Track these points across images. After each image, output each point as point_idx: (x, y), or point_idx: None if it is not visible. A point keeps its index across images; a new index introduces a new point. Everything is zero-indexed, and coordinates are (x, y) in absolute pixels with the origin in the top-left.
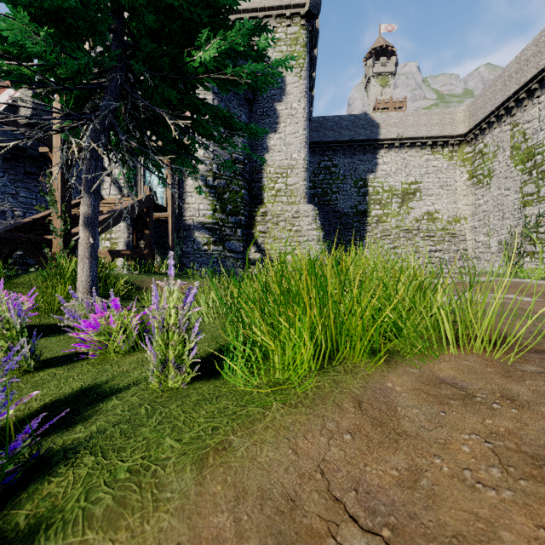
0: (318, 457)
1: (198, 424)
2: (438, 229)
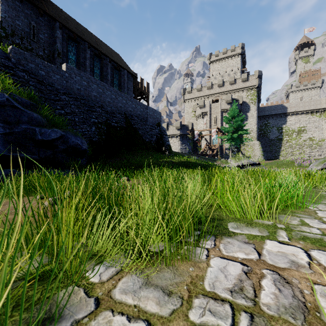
0: None
1: None
2: (314, 144)
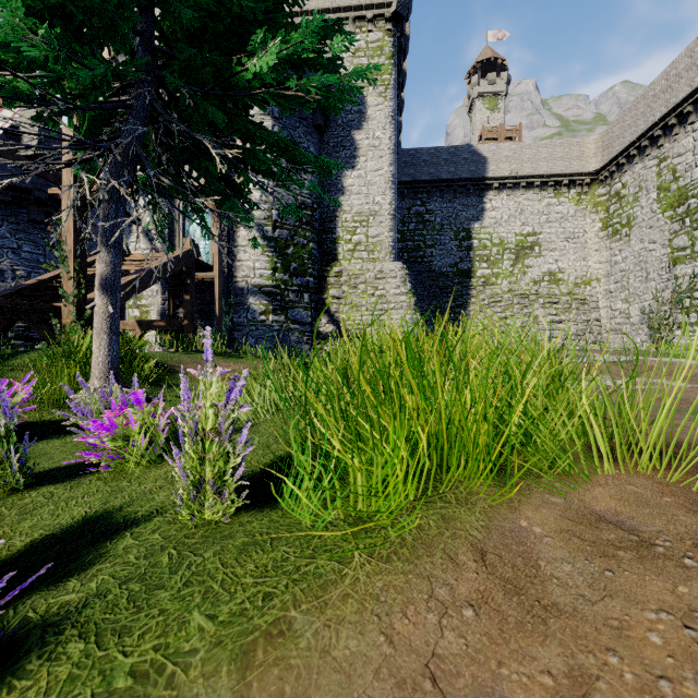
0: (425, 650)
1: (243, 588)
2: (563, 294)
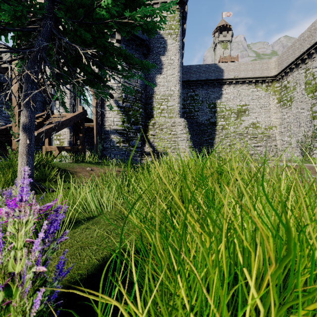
0: None
1: None
2: (259, 133)
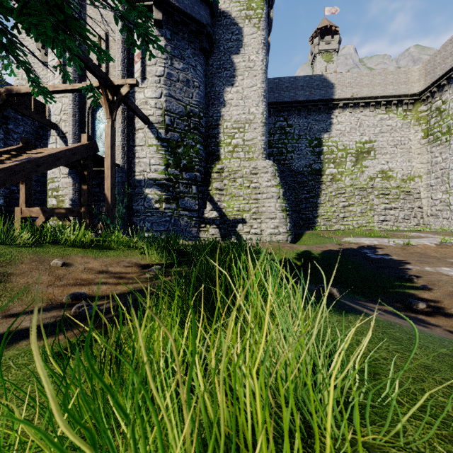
0: None
1: None
2: (393, 187)
